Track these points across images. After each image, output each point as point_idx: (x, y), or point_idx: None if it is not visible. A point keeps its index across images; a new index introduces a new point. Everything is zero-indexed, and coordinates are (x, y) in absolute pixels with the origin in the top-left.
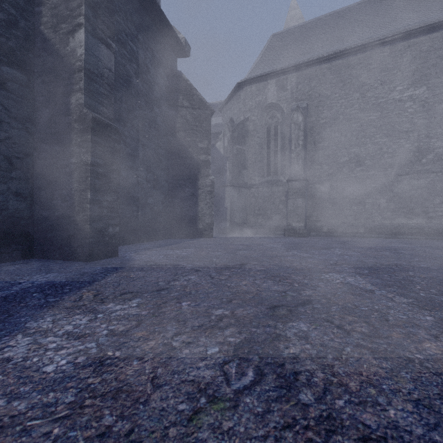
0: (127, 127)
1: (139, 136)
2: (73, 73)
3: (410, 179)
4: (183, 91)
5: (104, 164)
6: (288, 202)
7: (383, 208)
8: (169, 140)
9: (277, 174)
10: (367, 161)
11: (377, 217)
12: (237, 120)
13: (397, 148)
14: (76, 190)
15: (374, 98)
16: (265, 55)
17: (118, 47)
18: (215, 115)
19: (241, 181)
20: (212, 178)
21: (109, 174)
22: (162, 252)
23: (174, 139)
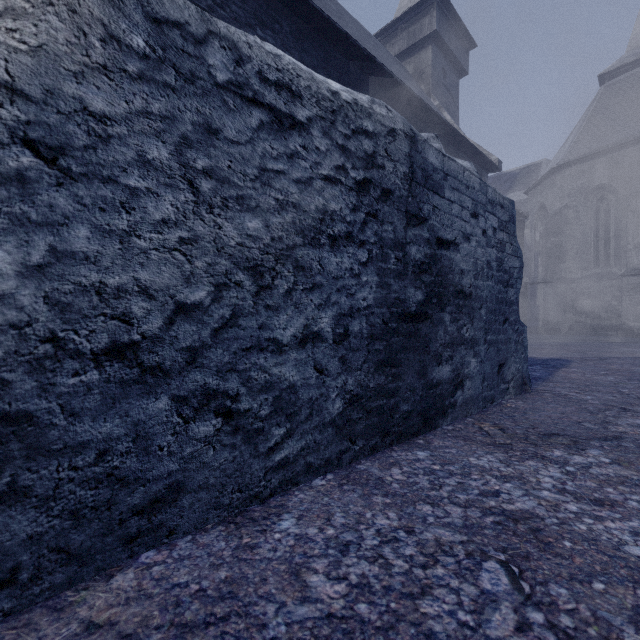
0: None
1: None
2: None
3: None
4: None
5: None
6: (623, 299)
7: None
8: None
9: (609, 265)
10: None
11: None
12: (551, 207)
13: None
14: None
15: None
16: (591, 120)
17: None
18: (514, 190)
19: (556, 276)
20: (525, 280)
21: None
22: None
23: None
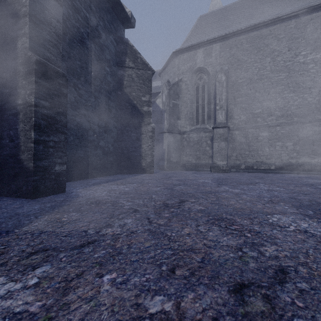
0: (81, 81)
1: (92, 89)
2: (18, 19)
3: (312, 126)
4: (129, 54)
5: (49, 106)
6: (214, 145)
7: (290, 149)
8: (118, 94)
9: (204, 123)
10: (277, 112)
11: (285, 156)
12: (173, 81)
13: (302, 101)
14: (21, 130)
15: (282, 62)
16: (194, 31)
17: (72, 11)
18: (156, 80)
19: (175, 129)
20: (152, 126)
21: (56, 115)
22: (107, 188)
23: (122, 93)
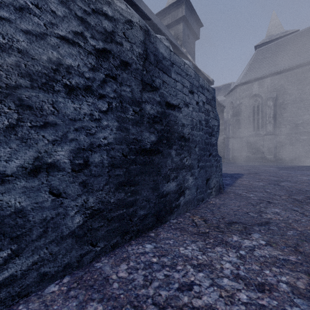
0: None
1: None
2: None
3: None
4: None
5: None
6: (264, 145)
7: None
8: None
9: (259, 130)
10: None
11: None
12: (235, 103)
13: None
14: None
15: None
16: (252, 65)
17: None
18: (219, 95)
19: (237, 135)
20: (224, 136)
21: None
22: None
23: None
